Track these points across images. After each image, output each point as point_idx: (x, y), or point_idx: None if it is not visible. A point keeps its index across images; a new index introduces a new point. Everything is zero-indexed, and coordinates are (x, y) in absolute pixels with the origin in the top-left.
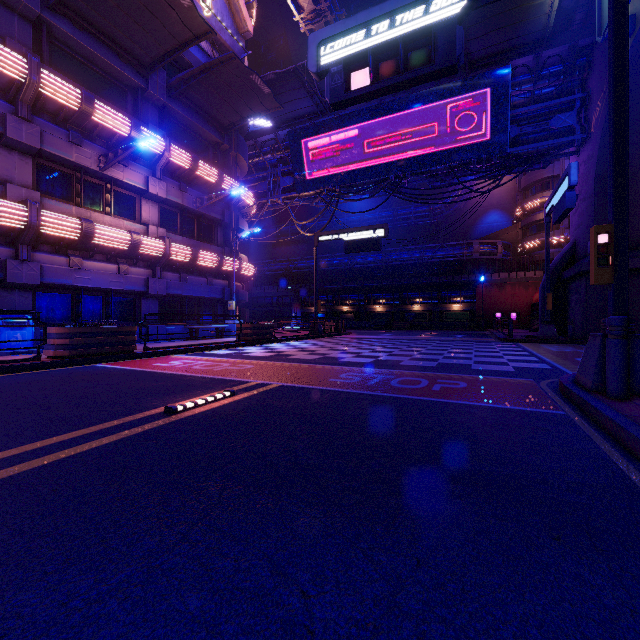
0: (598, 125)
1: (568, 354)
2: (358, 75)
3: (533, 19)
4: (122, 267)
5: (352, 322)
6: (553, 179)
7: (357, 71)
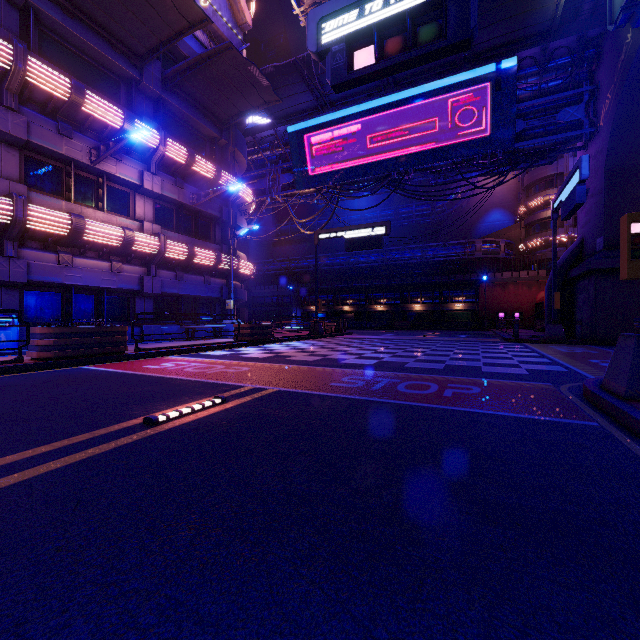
0: (608, 118)
1: (580, 355)
2: (362, 53)
3: (541, 8)
4: (115, 265)
5: (353, 322)
6: (557, 177)
7: (360, 49)
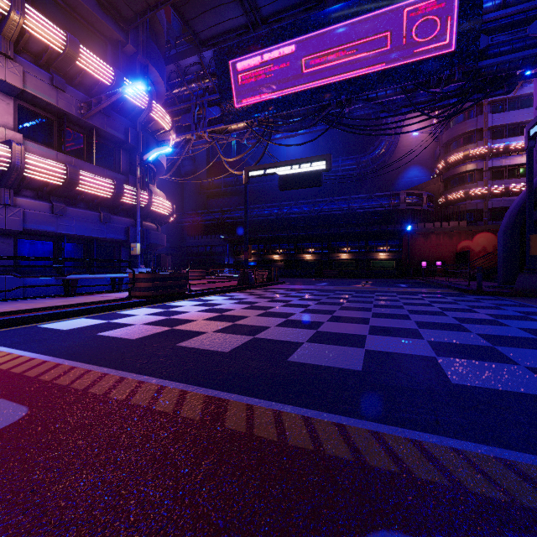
0: None
1: None
2: None
3: None
4: None
5: (283, 270)
6: (476, 133)
7: None
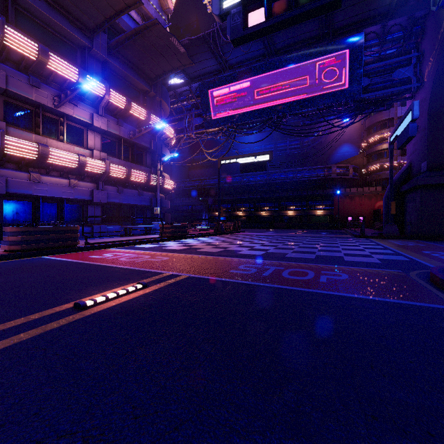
0: (430, 75)
1: (414, 247)
2: (254, 14)
3: None
4: (72, 181)
5: (245, 223)
6: (389, 121)
7: (253, 11)
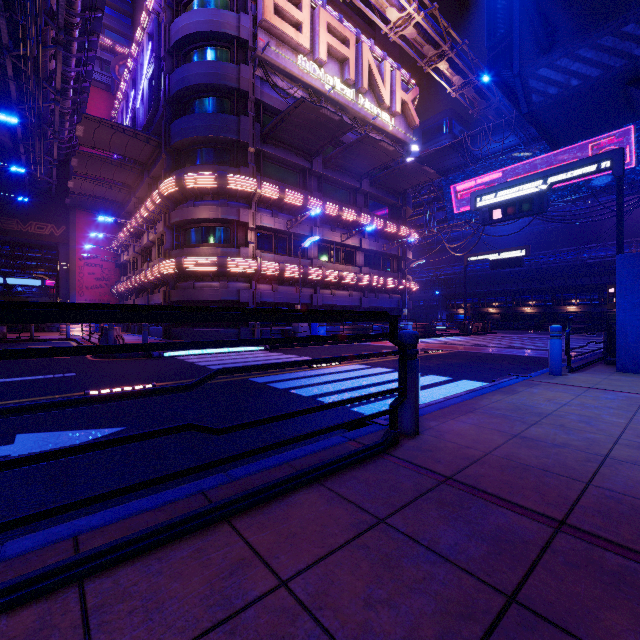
0: None
1: None
2: (496, 213)
3: None
4: (350, 293)
5: (498, 323)
6: None
7: (495, 210)
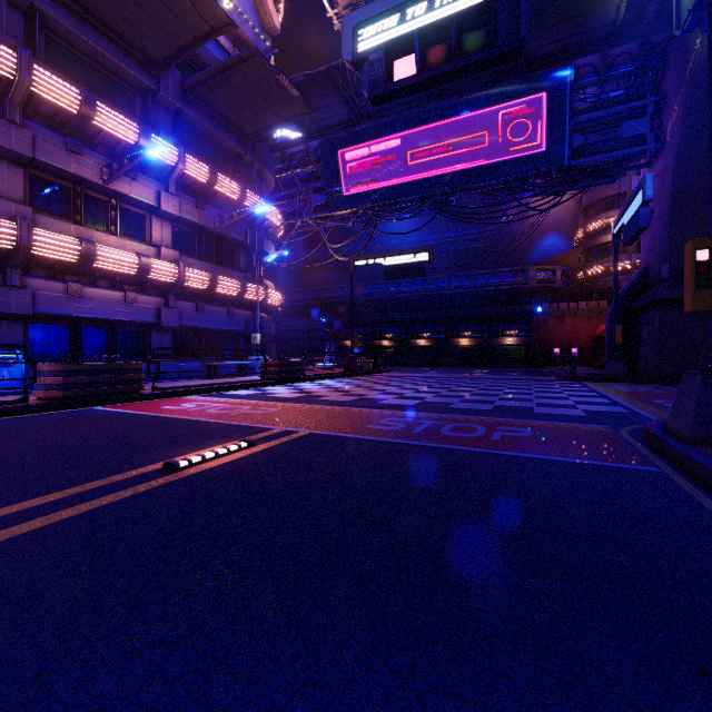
0: (675, 132)
1: (643, 395)
2: (402, 63)
3: (600, 11)
4: (129, 295)
5: (392, 358)
6: (619, 197)
7: (400, 59)
